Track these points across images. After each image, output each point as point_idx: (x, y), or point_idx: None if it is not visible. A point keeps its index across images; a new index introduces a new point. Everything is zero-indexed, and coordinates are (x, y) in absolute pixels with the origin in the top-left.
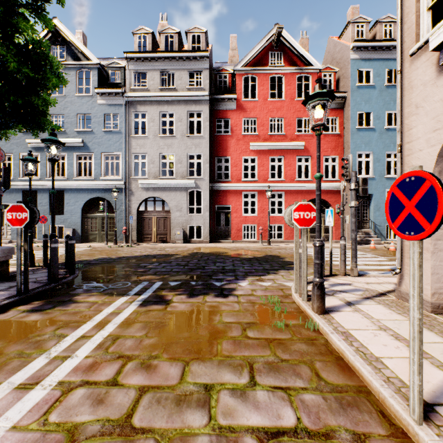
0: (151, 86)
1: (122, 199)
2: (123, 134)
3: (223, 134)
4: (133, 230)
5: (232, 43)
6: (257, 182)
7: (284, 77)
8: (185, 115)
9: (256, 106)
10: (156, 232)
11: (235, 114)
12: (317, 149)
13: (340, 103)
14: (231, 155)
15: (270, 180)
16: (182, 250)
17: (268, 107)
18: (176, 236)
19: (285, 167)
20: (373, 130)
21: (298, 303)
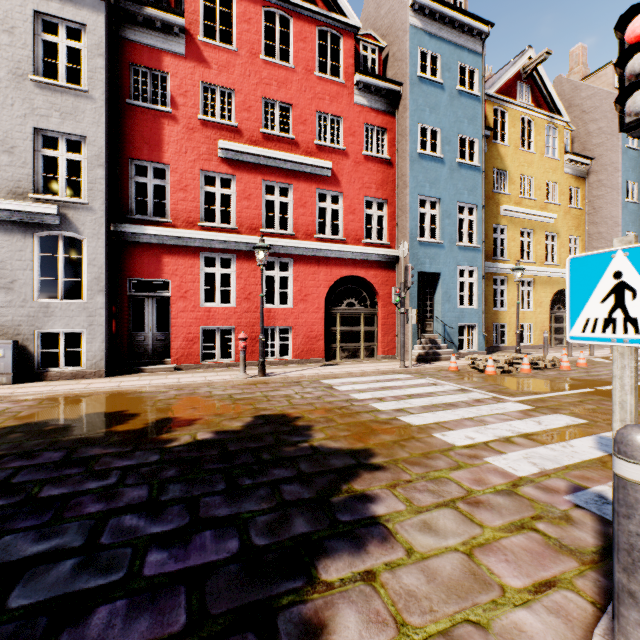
0: None
1: None
2: None
3: (151, 106)
4: None
5: None
6: (236, 232)
7: (294, 21)
8: (25, 20)
9: (233, 64)
10: None
11: (183, 67)
12: None
13: (390, 104)
14: (172, 161)
15: (265, 231)
16: None
17: (259, 73)
18: None
19: (295, 207)
20: (441, 161)
21: None
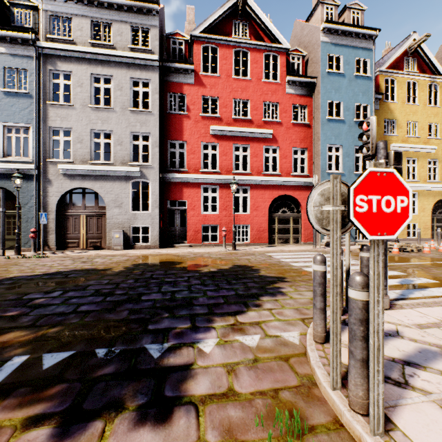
0: (79, 37)
1: (34, 189)
2: (34, 99)
3: (178, 113)
4: (51, 233)
5: (189, 15)
6: (219, 174)
7: (250, 53)
8: (126, 83)
9: (218, 83)
10: (86, 235)
11: (193, 90)
12: None
13: (309, 90)
14: (187, 139)
15: (235, 172)
16: (118, 261)
17: (231, 86)
18: (114, 240)
19: (251, 157)
20: (343, 122)
21: (360, 439)
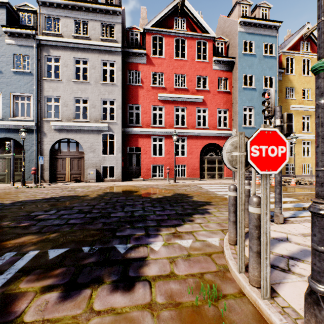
0: (65, 32)
1: (34, 139)
2: (34, 76)
3: (135, 84)
4: (46, 171)
5: (143, 13)
6: (164, 128)
7: (187, 41)
8: (98, 64)
9: (163, 63)
10: (70, 172)
11: (145, 68)
12: (322, 7)
13: (230, 67)
14: (141, 103)
15: (175, 126)
16: (93, 190)
17: (173, 64)
18: (90, 175)
19: (187, 116)
20: (254, 90)
21: (255, 302)
